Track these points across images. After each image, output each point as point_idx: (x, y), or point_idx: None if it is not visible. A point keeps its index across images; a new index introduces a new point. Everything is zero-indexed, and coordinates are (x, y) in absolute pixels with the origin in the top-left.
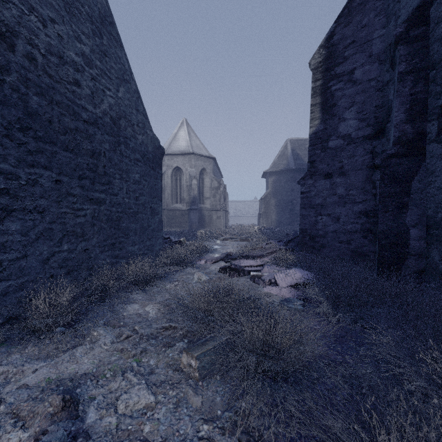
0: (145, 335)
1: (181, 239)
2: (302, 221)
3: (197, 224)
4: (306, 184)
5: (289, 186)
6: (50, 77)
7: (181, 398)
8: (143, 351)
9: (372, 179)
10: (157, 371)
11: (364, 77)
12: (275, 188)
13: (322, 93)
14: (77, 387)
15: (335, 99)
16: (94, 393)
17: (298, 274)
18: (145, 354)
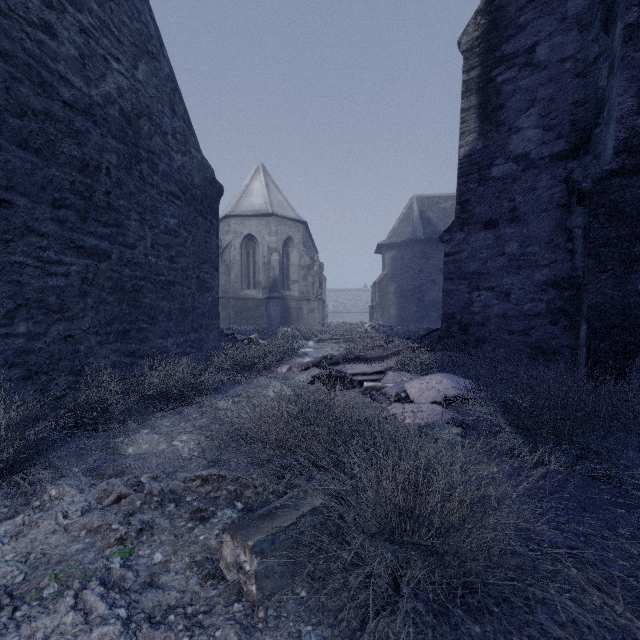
0: (157, 494)
1: (251, 337)
2: (446, 301)
3: (279, 320)
4: (454, 239)
5: (416, 264)
6: None
7: None
8: (145, 531)
9: (567, 225)
10: (163, 580)
11: (552, 55)
12: (395, 267)
13: (480, 89)
14: None
15: (502, 96)
16: None
17: (446, 383)
18: (147, 537)
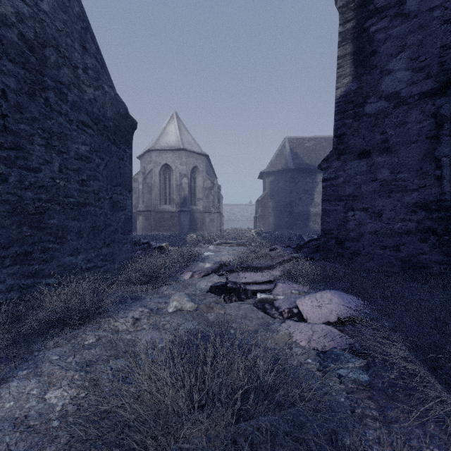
0: None
1: (163, 245)
2: (324, 219)
3: (188, 228)
4: (331, 167)
5: (288, 187)
6: None
7: None
8: None
9: (435, 154)
10: None
11: (422, 5)
12: (272, 189)
13: (354, 38)
14: None
15: (375, 44)
16: None
17: (337, 301)
18: None
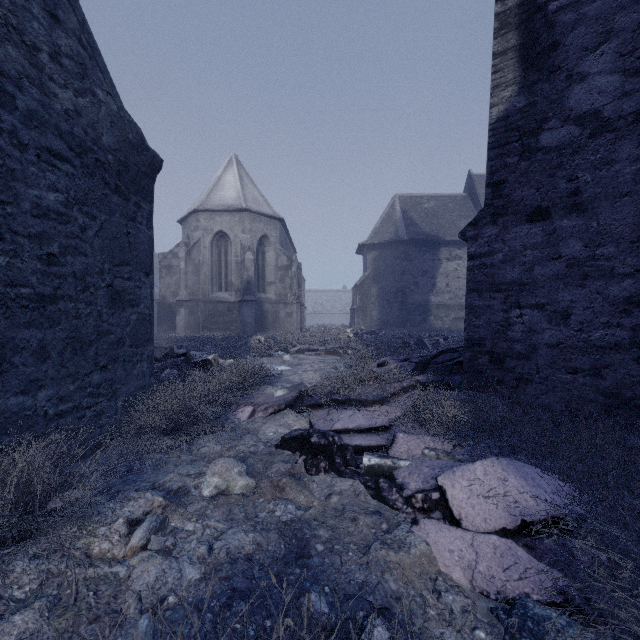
0: None
1: (209, 358)
2: (470, 321)
3: (253, 326)
4: (483, 235)
5: (399, 266)
6: None
7: None
8: None
9: None
10: None
11: None
12: (377, 269)
13: (522, 23)
14: None
15: (557, 30)
16: None
17: (516, 485)
18: None
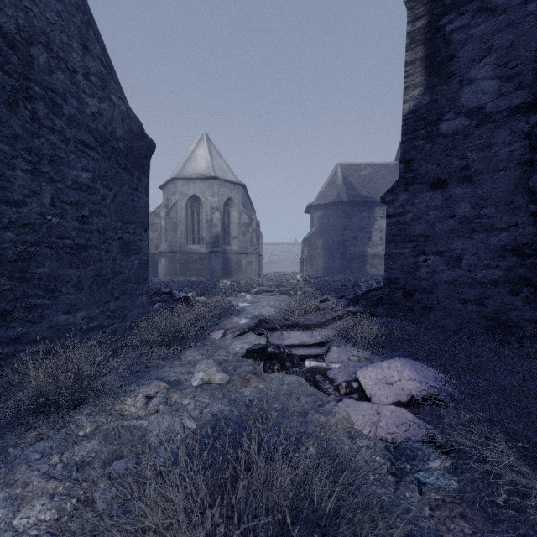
0: None
1: (188, 295)
2: (389, 264)
3: (220, 272)
4: (398, 200)
5: (340, 223)
6: None
7: None
8: None
9: (529, 185)
10: None
11: None
12: (322, 225)
13: (427, 40)
14: None
15: (452, 46)
16: None
17: (410, 374)
18: None
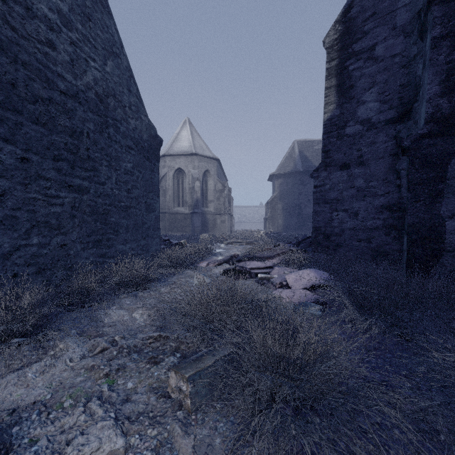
0: (126, 347)
1: (181, 241)
2: (315, 218)
3: (200, 229)
4: (320, 176)
5: (297, 189)
6: (12, 29)
7: (165, 439)
8: (121, 369)
9: (396, 168)
10: (134, 398)
11: (386, 52)
12: (282, 191)
13: (338, 74)
14: (15, 423)
15: (353, 79)
16: (39, 433)
17: (313, 275)
18: (122, 373)
